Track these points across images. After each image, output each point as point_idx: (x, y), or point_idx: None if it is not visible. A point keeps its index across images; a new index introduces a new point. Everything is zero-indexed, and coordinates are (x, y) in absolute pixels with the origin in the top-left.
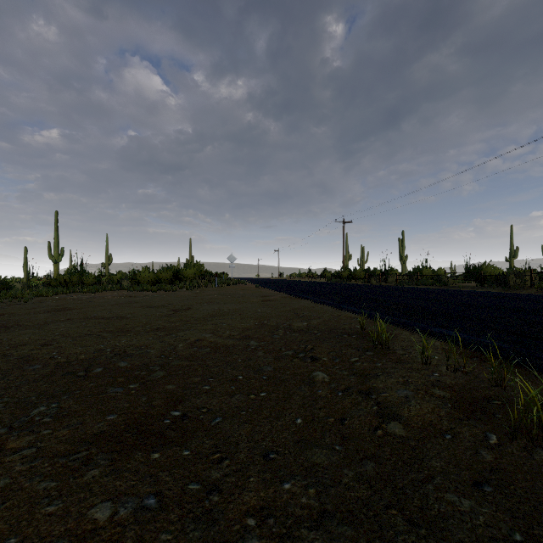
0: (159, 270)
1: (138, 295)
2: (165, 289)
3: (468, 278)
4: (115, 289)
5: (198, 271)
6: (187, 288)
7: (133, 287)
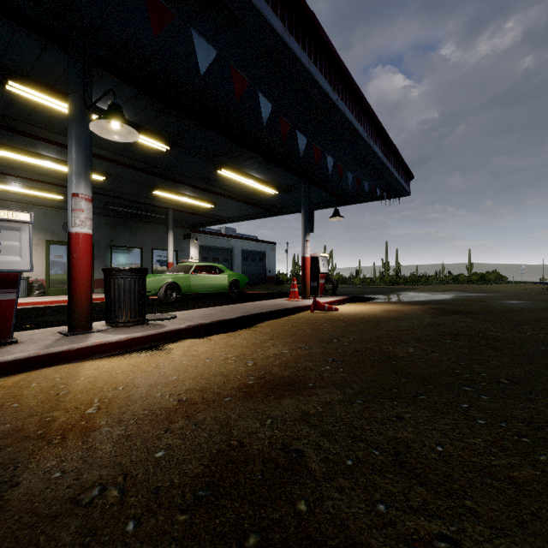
0: (471, 275)
1: (478, 285)
2: (485, 284)
3: None
4: (452, 284)
5: (497, 275)
6: (496, 283)
7: (464, 283)
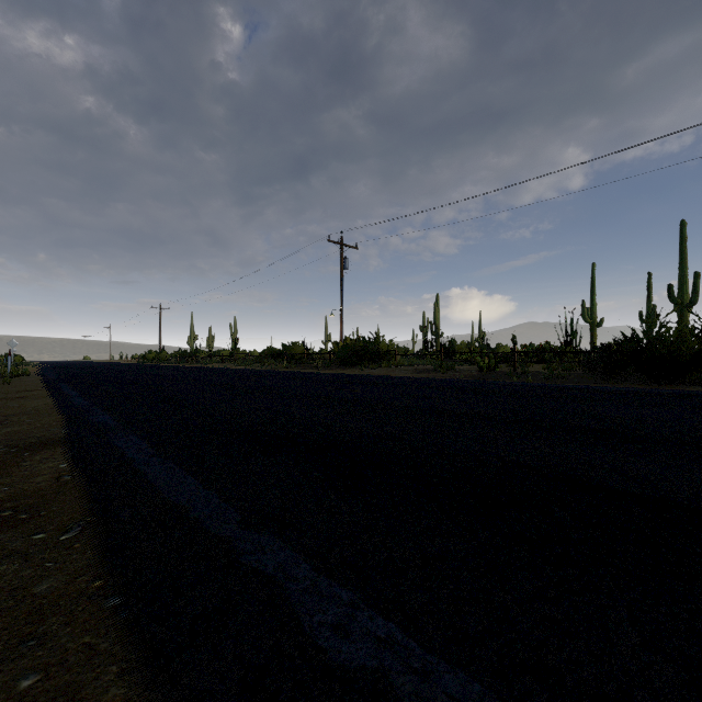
0: None
1: None
2: None
3: None
4: None
5: None
6: None
7: None
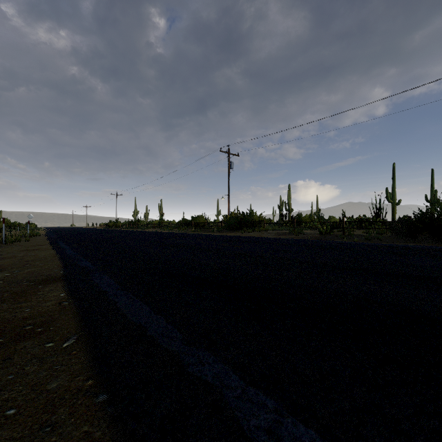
0: None
1: None
2: None
3: (176, 226)
4: None
5: (7, 223)
6: None
7: None
